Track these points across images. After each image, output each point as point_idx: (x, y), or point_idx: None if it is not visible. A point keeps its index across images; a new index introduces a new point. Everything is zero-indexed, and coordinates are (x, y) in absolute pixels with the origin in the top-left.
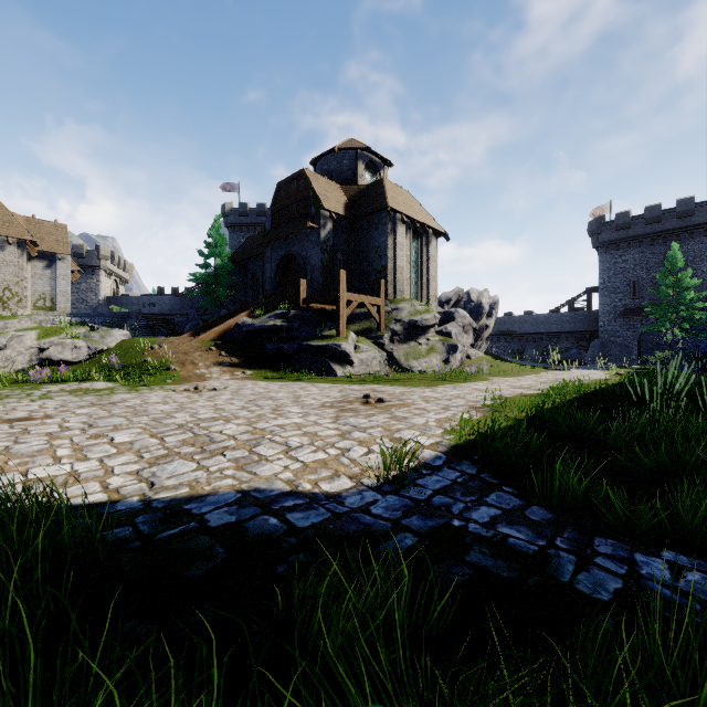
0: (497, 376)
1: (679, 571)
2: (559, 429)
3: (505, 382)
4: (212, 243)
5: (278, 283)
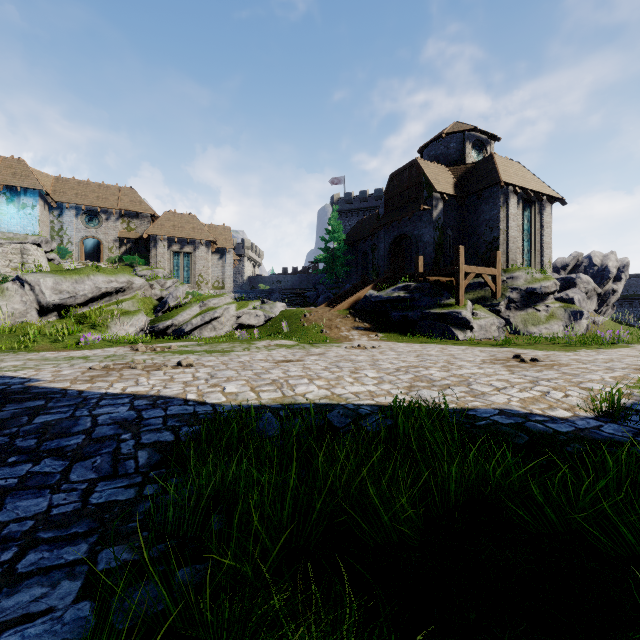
0: (637, 343)
1: None
2: None
3: None
4: (331, 230)
5: (391, 259)
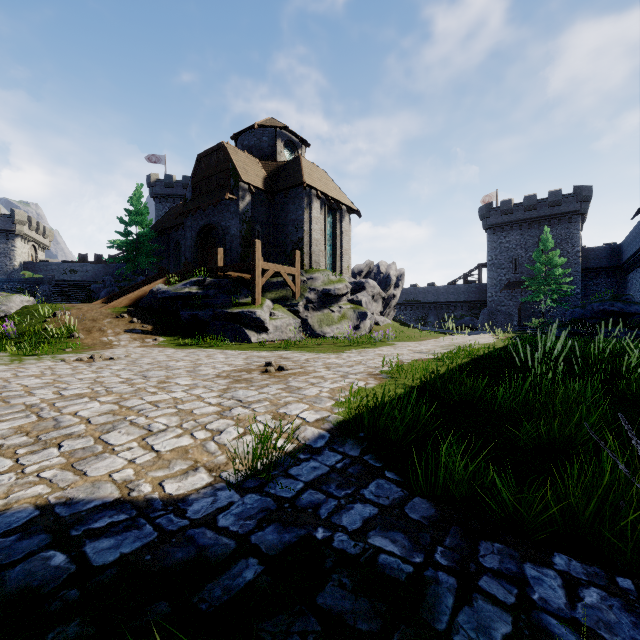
0: (401, 341)
1: (575, 589)
2: (450, 395)
3: (407, 347)
4: (133, 211)
5: (199, 252)
